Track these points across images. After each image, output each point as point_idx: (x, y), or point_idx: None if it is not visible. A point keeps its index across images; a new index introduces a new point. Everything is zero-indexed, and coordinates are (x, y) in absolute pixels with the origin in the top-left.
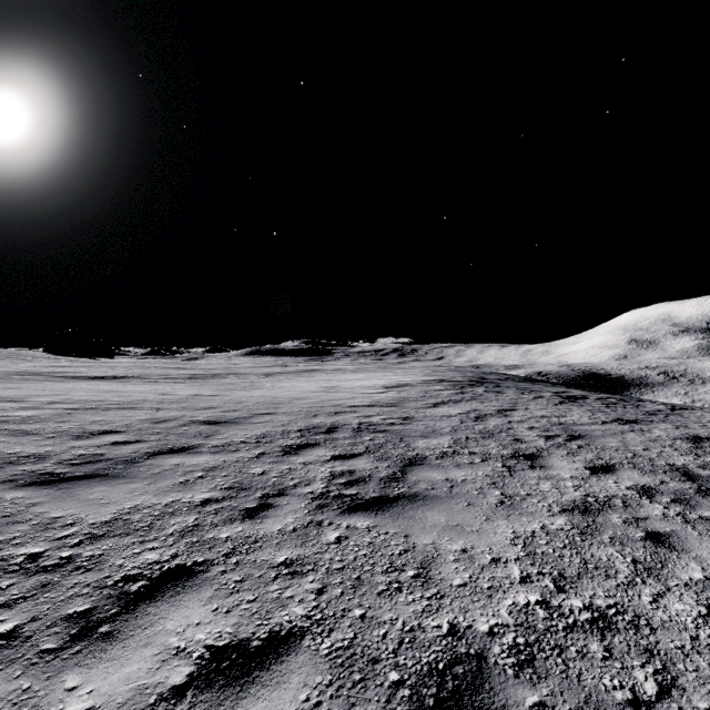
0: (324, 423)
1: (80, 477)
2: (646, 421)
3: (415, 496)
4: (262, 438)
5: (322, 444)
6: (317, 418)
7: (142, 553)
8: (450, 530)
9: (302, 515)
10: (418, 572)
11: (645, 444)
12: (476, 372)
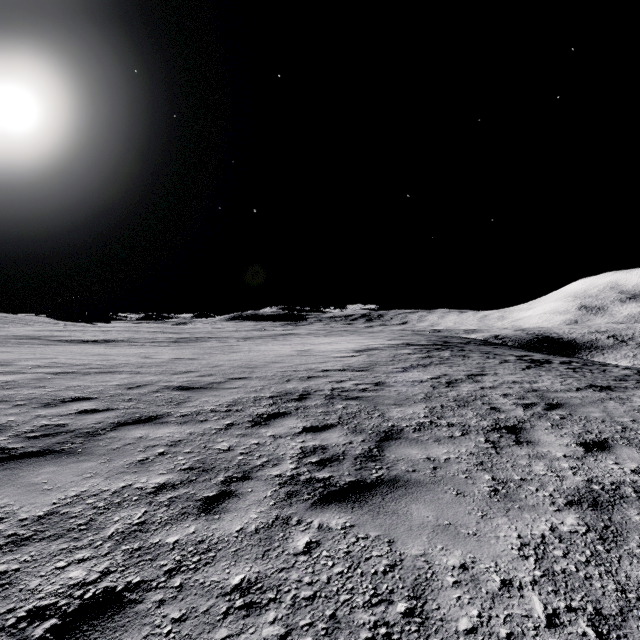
0: (296, 388)
1: (32, 454)
2: (620, 387)
3: (395, 481)
4: (233, 406)
5: (293, 413)
6: (290, 383)
7: (67, 567)
8: (443, 533)
9: (267, 508)
10: (411, 606)
11: (630, 414)
12: (439, 336)
